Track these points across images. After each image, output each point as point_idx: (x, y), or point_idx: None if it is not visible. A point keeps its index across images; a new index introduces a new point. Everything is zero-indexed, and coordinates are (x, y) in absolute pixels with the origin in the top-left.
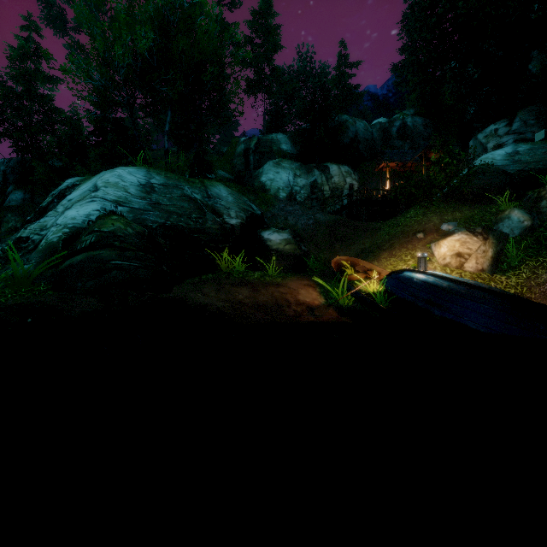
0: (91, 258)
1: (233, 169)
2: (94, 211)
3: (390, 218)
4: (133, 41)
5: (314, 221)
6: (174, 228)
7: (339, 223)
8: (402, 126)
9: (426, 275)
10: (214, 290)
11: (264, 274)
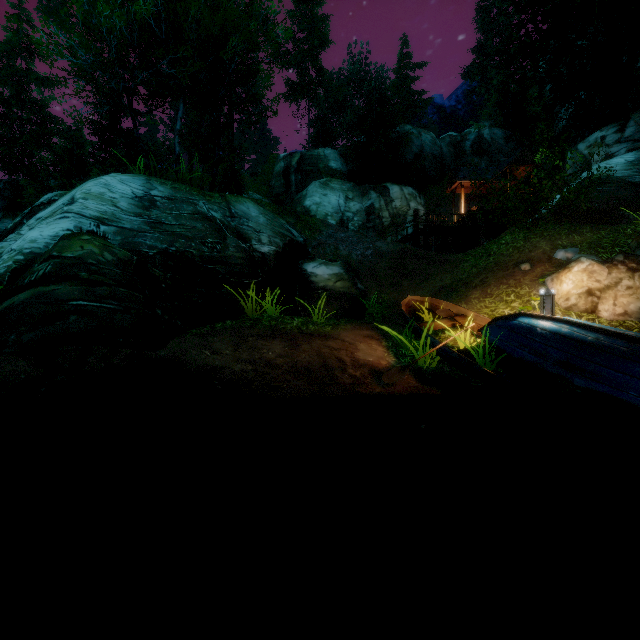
0: (39, 296)
1: (271, 192)
2: (64, 231)
3: (466, 250)
4: (129, 3)
5: (374, 251)
6: (181, 256)
7: (407, 254)
8: (477, 139)
9: (555, 323)
10: (230, 344)
11: (307, 321)
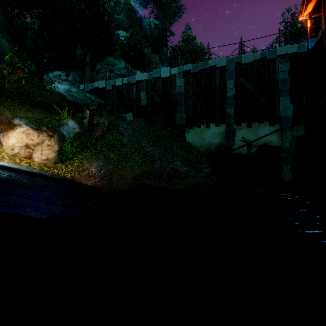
0: None
1: None
2: None
3: None
4: None
5: None
6: None
7: None
8: None
9: None
10: None
11: None
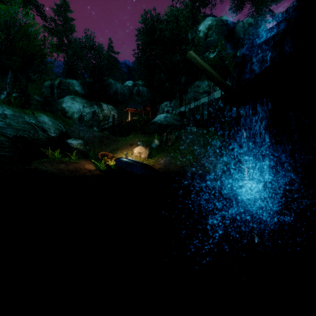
0: None
1: (42, 94)
2: None
3: (129, 134)
4: None
5: (93, 135)
6: (22, 137)
7: (104, 137)
8: (138, 90)
9: (126, 159)
10: (49, 165)
11: (70, 159)
